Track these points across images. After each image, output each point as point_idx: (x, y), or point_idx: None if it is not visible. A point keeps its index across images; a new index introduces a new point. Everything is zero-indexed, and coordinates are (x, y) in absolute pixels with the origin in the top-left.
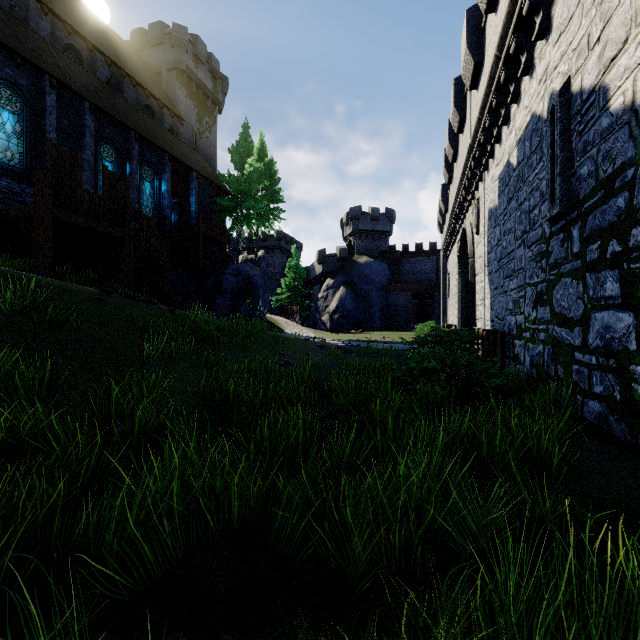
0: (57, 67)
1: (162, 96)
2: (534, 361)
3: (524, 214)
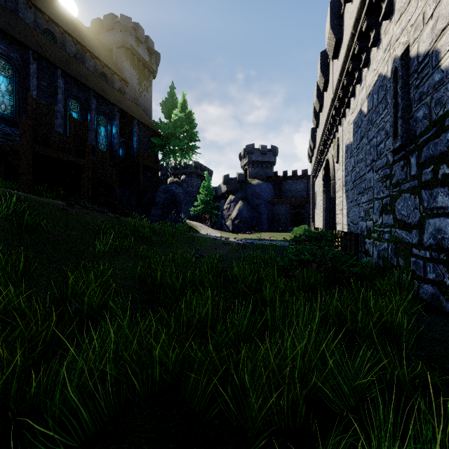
0: (38, 45)
1: (113, 66)
2: (380, 254)
3: (373, 148)
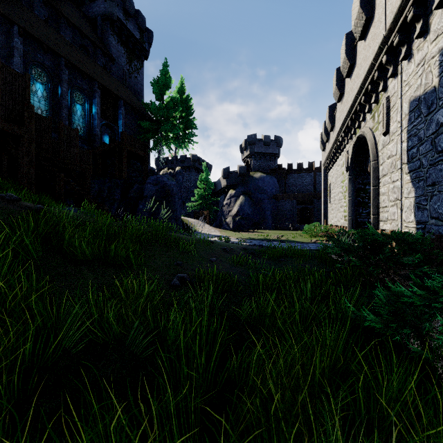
0: None
1: (96, 40)
2: None
3: None
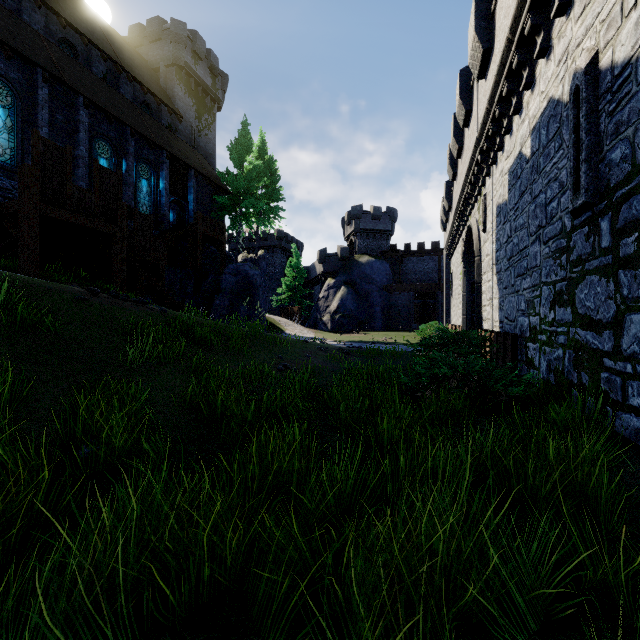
0: (50, 60)
1: (160, 92)
2: (552, 366)
3: (539, 208)
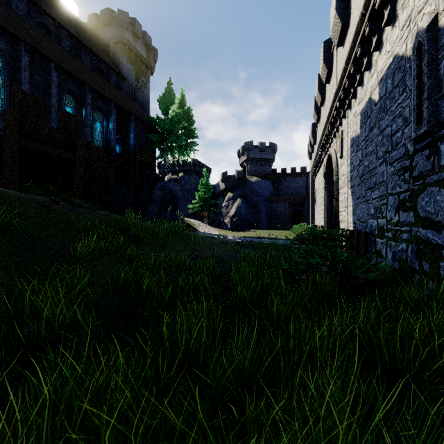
0: (30, 37)
1: (110, 61)
2: (396, 256)
3: (386, 138)
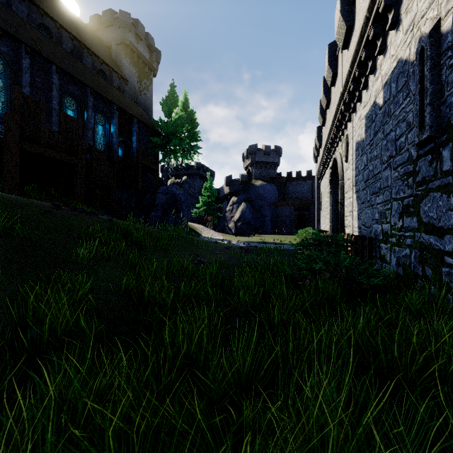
0: (31, 39)
1: (112, 63)
2: (400, 261)
3: (390, 142)
